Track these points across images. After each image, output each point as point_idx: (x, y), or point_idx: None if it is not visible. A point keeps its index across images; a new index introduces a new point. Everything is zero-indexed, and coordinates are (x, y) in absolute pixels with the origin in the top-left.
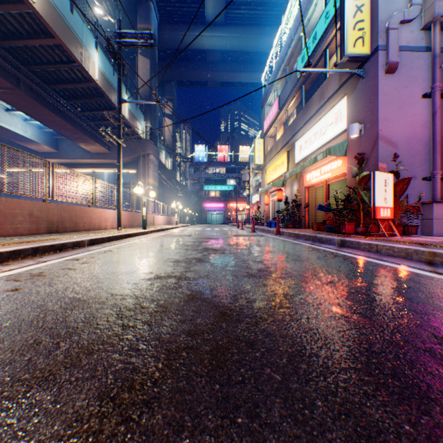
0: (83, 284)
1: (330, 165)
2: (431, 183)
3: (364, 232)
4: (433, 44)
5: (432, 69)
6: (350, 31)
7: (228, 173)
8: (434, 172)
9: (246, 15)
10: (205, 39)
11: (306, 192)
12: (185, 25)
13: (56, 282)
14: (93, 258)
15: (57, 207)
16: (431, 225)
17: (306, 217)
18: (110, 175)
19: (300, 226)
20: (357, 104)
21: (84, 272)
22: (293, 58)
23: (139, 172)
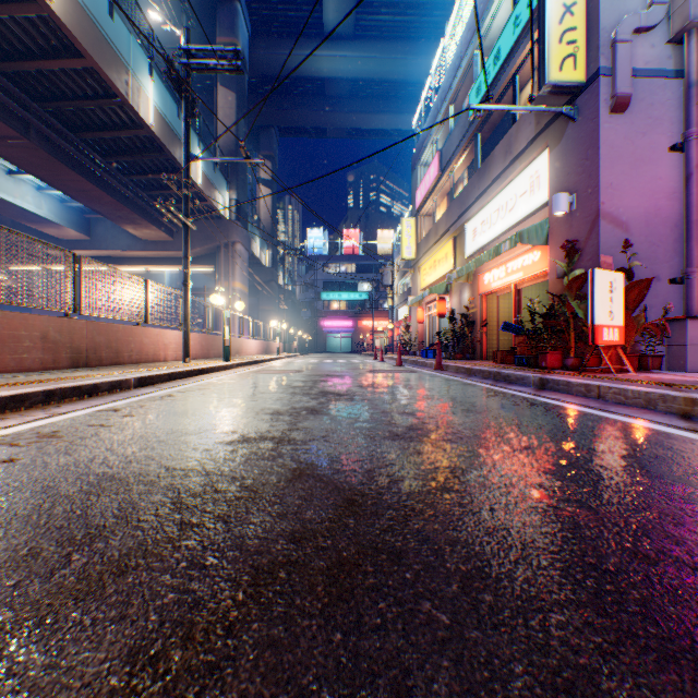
0: (121, 450)
1: (522, 260)
2: (684, 287)
3: (576, 365)
4: (687, 66)
5: (686, 106)
6: (554, 45)
7: (360, 273)
8: (688, 269)
9: (387, 23)
10: (323, 61)
11: (484, 303)
12: (292, 39)
13: (77, 448)
14: (142, 408)
15: (87, 326)
16: (684, 354)
17: (483, 341)
18: (173, 276)
19: (473, 357)
20: (565, 162)
21: (125, 431)
22: (463, 90)
23: (219, 270)
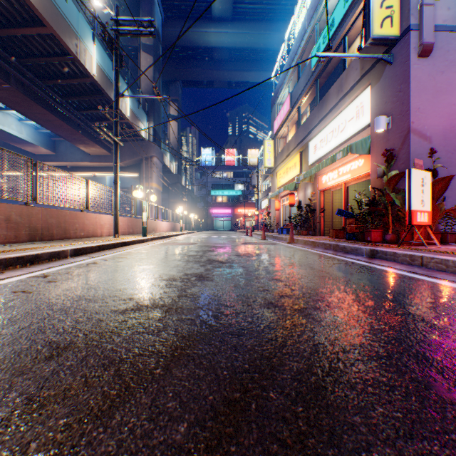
0: (21, 321)
1: (350, 165)
2: None
3: (394, 240)
4: None
5: None
6: (377, 9)
7: (236, 177)
8: None
9: (254, 10)
10: (211, 36)
11: (322, 196)
12: (191, 21)
13: None
14: (67, 274)
15: (42, 211)
16: None
17: (321, 223)
18: (112, 179)
19: (314, 233)
20: (383, 95)
21: (39, 297)
22: (307, 51)
23: (142, 175)
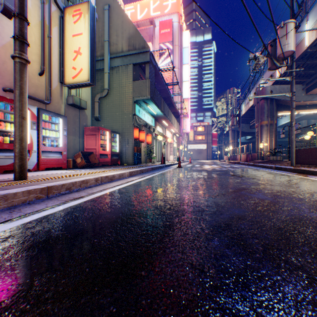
0: None
1: None
2: None
3: None
4: None
5: None
6: None
7: None
8: None
9: None
10: None
11: None
12: None
13: None
14: None
15: None
16: None
17: None
18: None
19: None
20: None
21: None
22: None
23: None
